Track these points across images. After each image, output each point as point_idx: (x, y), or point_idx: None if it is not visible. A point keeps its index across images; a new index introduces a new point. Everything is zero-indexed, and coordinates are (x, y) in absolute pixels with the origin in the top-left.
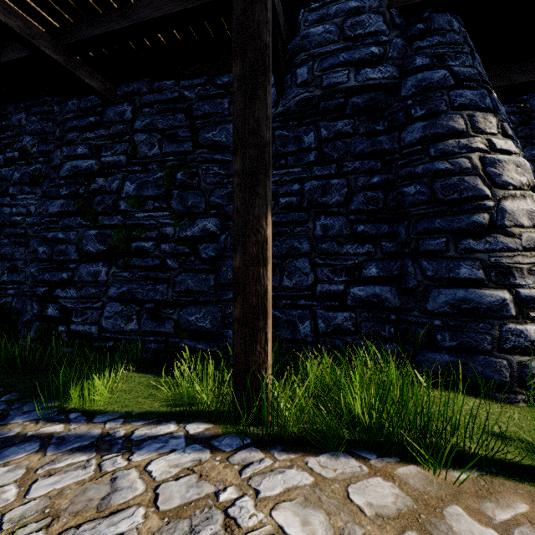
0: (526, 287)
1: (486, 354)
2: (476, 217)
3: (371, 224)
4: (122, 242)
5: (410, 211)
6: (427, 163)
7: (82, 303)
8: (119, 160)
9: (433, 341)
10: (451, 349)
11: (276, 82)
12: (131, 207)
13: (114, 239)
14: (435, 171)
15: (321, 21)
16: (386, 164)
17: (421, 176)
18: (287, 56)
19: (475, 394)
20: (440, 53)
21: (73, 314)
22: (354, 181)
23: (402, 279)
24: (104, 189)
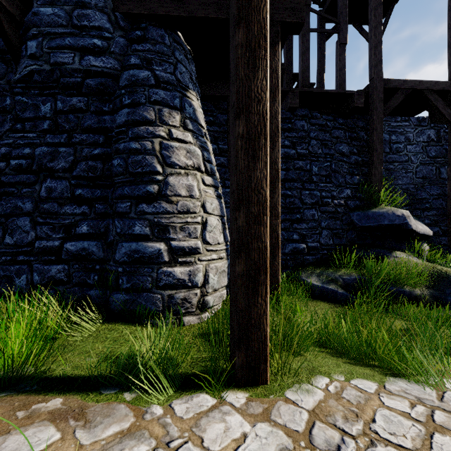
0: (177, 240)
1: (149, 291)
2: (149, 187)
3: (89, 189)
4: None
5: (115, 179)
6: (127, 142)
7: None
8: None
9: (118, 284)
10: (130, 290)
11: (8, 49)
12: None
13: None
14: (130, 149)
15: (52, 4)
16: (110, 139)
17: (123, 152)
18: (23, 27)
19: (139, 323)
20: (149, 58)
21: None
22: (80, 151)
23: (107, 235)
24: None
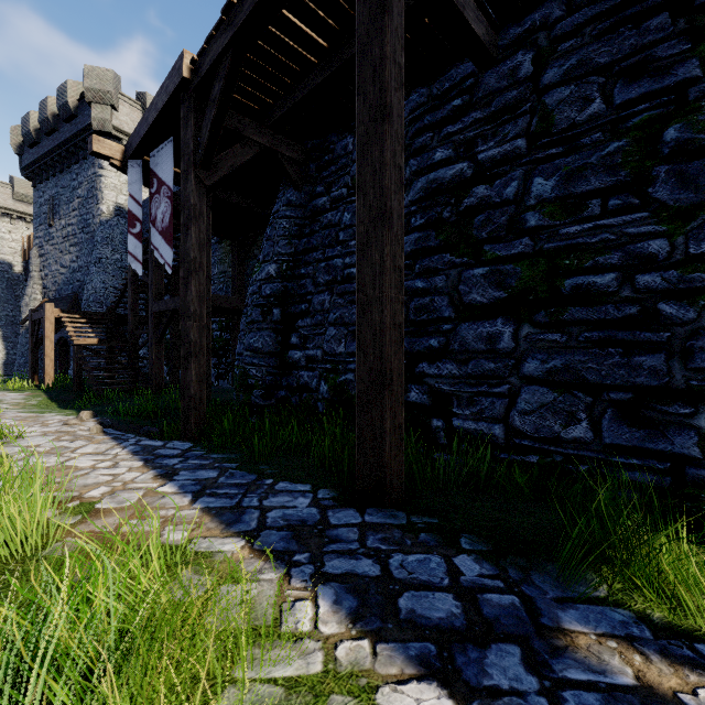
0: None
1: None
2: None
3: None
4: (540, 281)
5: None
6: None
7: (468, 385)
8: (515, 147)
9: None
10: None
11: None
12: (550, 219)
13: (522, 278)
14: None
15: None
16: None
17: None
18: None
19: None
20: None
21: (454, 402)
22: None
23: None
24: (486, 202)
